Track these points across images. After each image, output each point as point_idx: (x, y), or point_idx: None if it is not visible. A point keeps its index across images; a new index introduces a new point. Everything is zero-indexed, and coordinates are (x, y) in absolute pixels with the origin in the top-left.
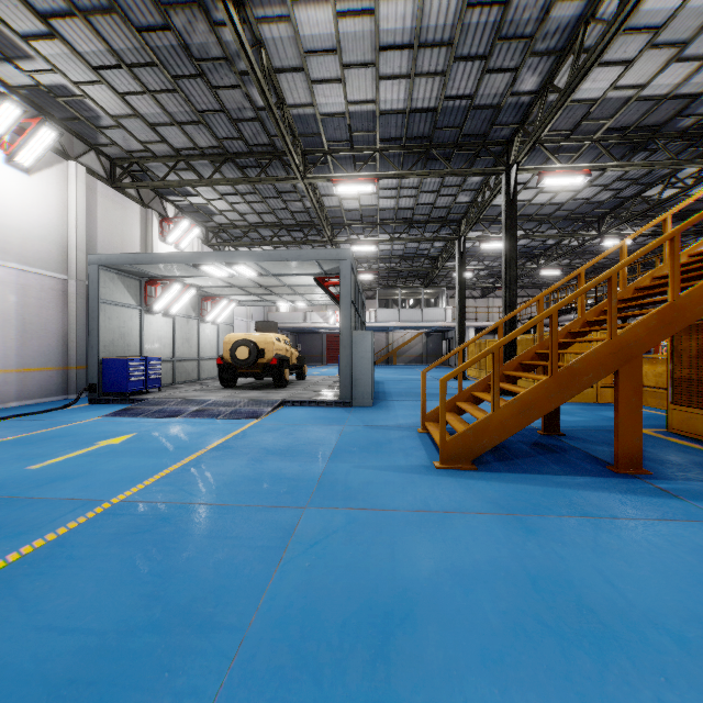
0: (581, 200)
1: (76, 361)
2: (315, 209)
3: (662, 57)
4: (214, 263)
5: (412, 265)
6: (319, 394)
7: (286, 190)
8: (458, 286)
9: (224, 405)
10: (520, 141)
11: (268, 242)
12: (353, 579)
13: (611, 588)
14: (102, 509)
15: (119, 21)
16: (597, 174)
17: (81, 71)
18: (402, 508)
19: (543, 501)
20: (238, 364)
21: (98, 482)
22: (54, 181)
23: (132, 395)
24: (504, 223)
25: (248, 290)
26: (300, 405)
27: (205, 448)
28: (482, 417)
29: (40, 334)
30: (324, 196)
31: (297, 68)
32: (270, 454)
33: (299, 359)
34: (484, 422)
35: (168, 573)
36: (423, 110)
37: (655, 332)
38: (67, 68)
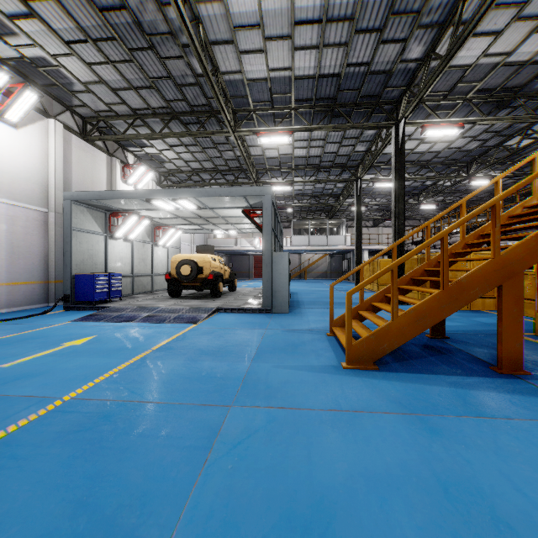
0: (454, 149)
1: (54, 277)
2: (243, 156)
3: (526, 29)
4: (162, 198)
5: (319, 201)
6: (246, 303)
7: (220, 142)
8: (356, 217)
9: (170, 312)
10: (406, 100)
11: (207, 183)
12: (272, 484)
13: (521, 497)
14: (54, 406)
15: (84, 3)
16: (467, 127)
17: (57, 46)
18: (316, 406)
19: (440, 401)
20: (182, 278)
21: (55, 380)
22: (37, 134)
23: (98, 304)
24: (394, 166)
25: (191, 221)
26: (231, 312)
27: (151, 349)
28: (383, 325)
29: (25, 255)
30: (250, 146)
31: (228, 41)
32: (204, 354)
33: (231, 275)
34: (385, 329)
35: (100, 476)
36: (329, 75)
37: (533, 252)
38: (45, 43)
